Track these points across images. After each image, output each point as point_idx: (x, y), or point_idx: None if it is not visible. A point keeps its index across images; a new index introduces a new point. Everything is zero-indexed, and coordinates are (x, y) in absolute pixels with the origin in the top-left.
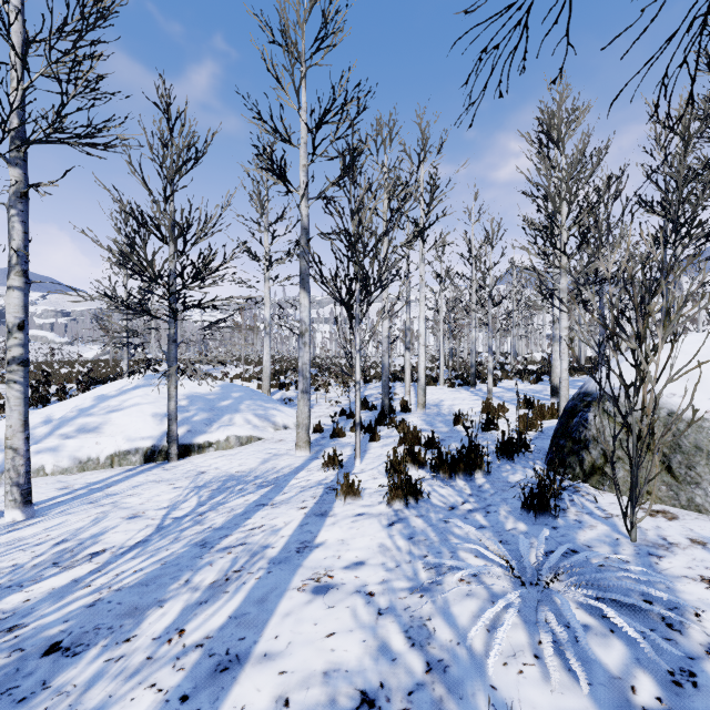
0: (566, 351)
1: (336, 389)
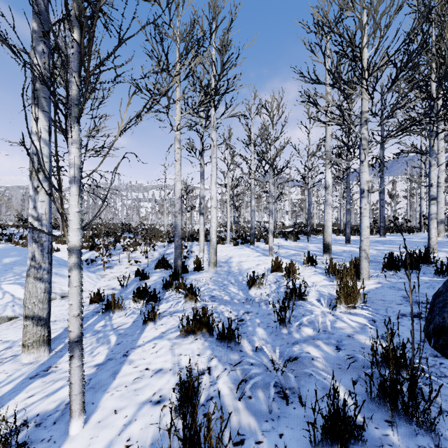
0: (368, 206)
1: (140, 249)
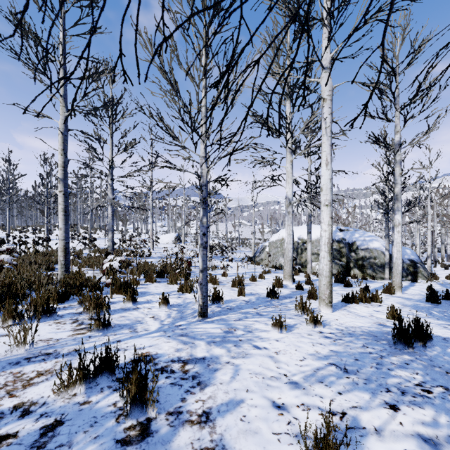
0: None
1: None
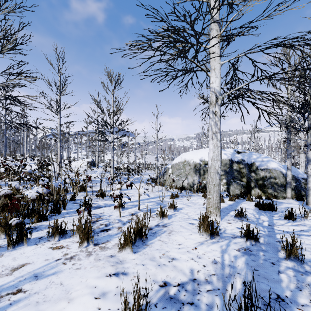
0: None
1: None
